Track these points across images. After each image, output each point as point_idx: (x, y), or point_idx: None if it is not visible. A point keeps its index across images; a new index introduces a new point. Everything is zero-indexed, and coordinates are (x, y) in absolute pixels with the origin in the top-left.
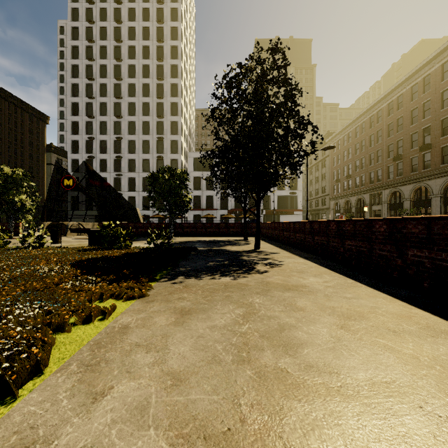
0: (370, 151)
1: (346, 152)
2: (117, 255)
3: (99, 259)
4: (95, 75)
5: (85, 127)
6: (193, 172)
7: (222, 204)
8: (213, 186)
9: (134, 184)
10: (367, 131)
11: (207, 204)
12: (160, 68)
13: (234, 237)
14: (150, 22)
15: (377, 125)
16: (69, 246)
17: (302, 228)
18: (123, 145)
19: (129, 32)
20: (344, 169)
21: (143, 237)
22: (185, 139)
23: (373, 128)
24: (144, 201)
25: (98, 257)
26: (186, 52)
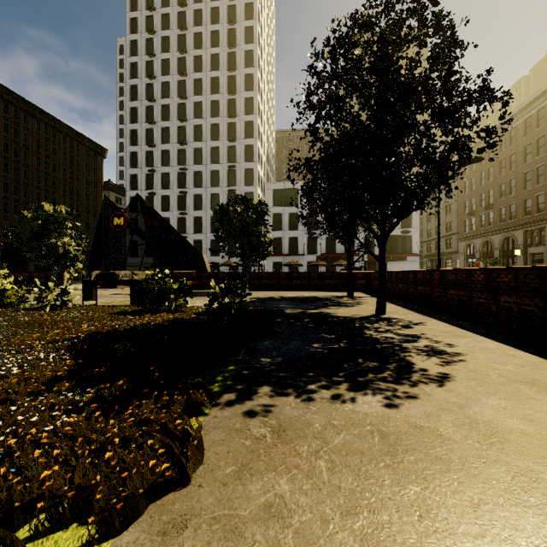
0: (525, 169)
1: (484, 173)
2: (160, 324)
3: (126, 332)
4: (156, 95)
5: (145, 158)
6: (272, 208)
7: (309, 247)
8: (302, 220)
9: (200, 225)
10: (519, 141)
11: (290, 248)
12: (232, 80)
13: (332, 292)
14: (219, 25)
15: (537, 130)
16: (107, 304)
17: (464, 281)
18: (188, 178)
19: (195, 40)
20: (482, 197)
21: (208, 291)
22: (262, 167)
23: (530, 135)
24: (213, 246)
25: (128, 327)
26: (263, 58)
